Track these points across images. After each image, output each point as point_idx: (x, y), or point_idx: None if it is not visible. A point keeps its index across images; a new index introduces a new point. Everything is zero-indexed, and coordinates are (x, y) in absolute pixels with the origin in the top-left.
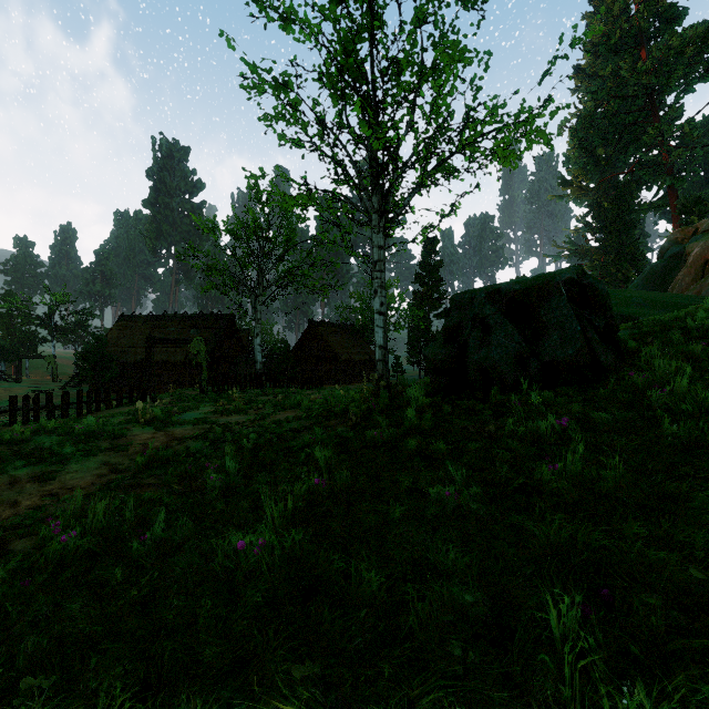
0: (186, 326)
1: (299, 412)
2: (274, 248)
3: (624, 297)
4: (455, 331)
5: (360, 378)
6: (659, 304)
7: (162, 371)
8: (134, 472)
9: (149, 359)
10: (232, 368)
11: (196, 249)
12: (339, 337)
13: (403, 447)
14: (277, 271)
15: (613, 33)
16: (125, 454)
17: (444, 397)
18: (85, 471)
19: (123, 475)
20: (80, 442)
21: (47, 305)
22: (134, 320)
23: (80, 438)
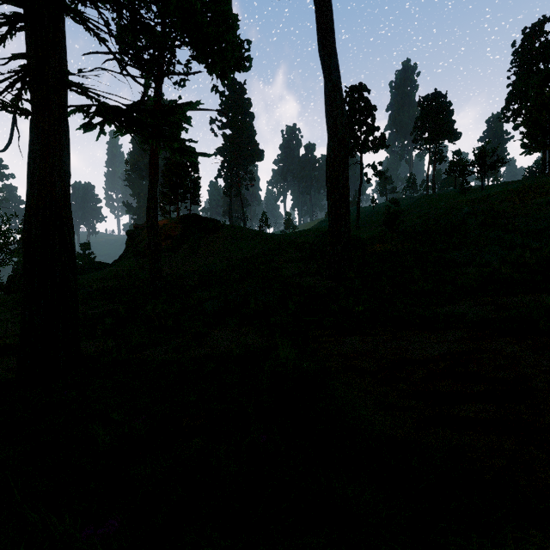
0: None
1: None
2: None
3: (93, 265)
4: (9, 282)
5: None
6: (101, 268)
7: None
8: None
9: None
10: None
11: None
12: None
13: None
14: None
15: None
16: None
17: (6, 294)
18: None
19: None
20: None
21: None
22: None
23: None
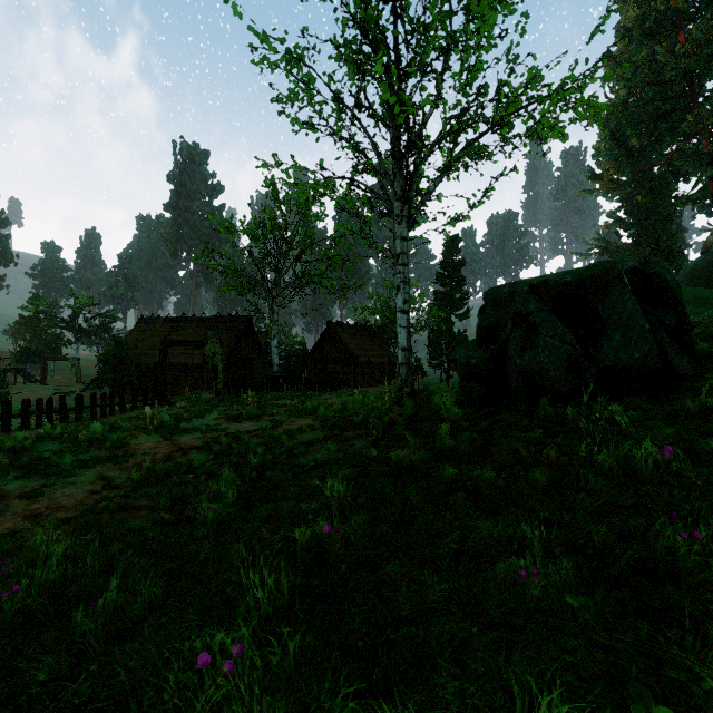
0: (204, 328)
1: (314, 420)
2: (291, 248)
3: None
4: (492, 331)
5: (379, 381)
6: (711, 301)
7: (180, 374)
8: (127, 490)
9: (163, 361)
10: (249, 370)
11: (213, 250)
12: (358, 339)
13: (438, 474)
14: (295, 272)
15: (648, 16)
16: (124, 467)
17: (479, 406)
18: (78, 486)
19: (115, 494)
20: (81, 451)
21: (71, 308)
22: (153, 322)
23: (82, 446)
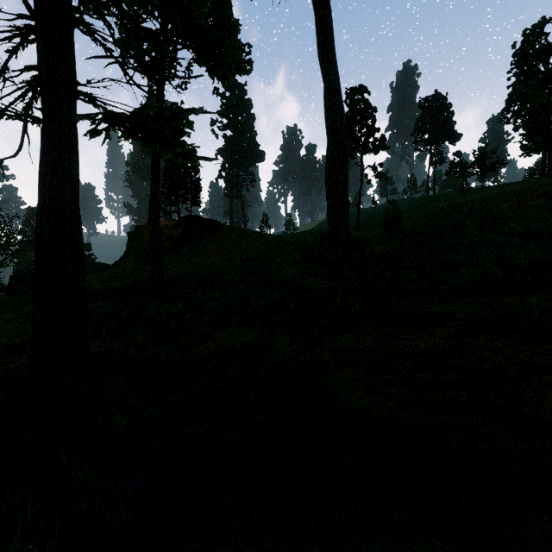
0: None
1: None
2: None
3: (94, 266)
4: (11, 283)
5: None
6: (102, 269)
7: None
8: None
9: None
10: None
11: None
12: None
13: None
14: None
15: None
16: None
17: (8, 295)
18: None
19: None
20: None
21: None
22: None
23: None
